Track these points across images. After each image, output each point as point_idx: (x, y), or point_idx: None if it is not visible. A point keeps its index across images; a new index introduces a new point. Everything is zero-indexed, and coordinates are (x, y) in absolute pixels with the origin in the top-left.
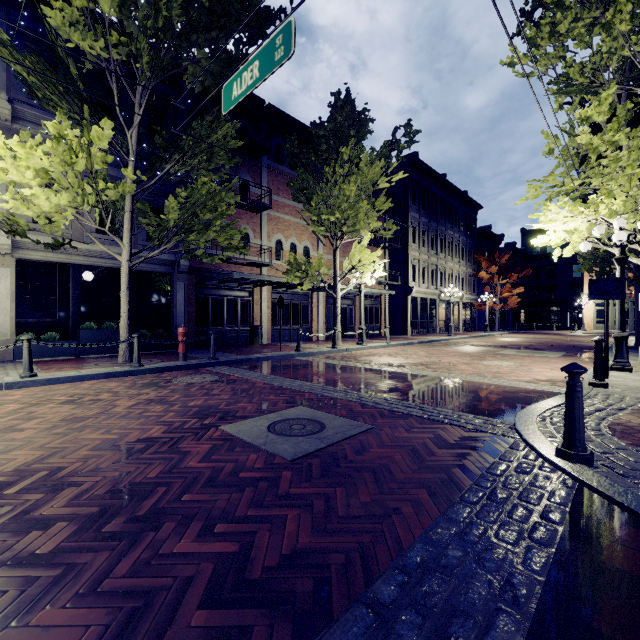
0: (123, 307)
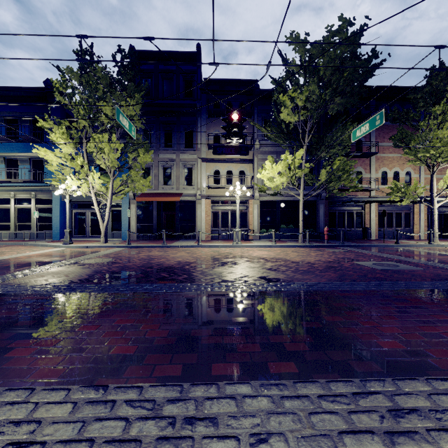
0: (300, 218)
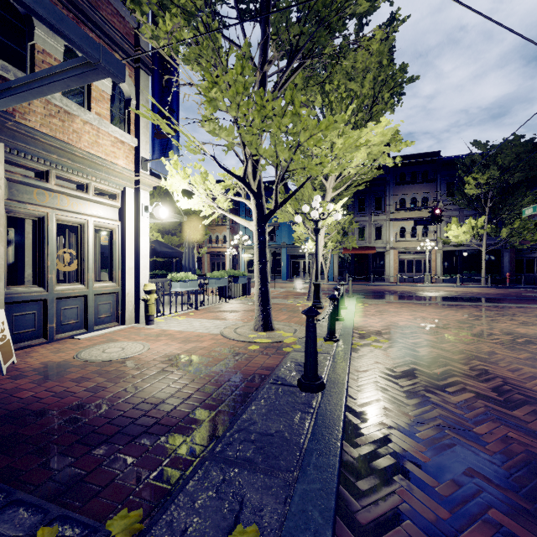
0: (483, 266)
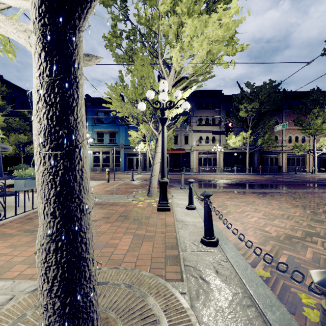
0: (247, 161)
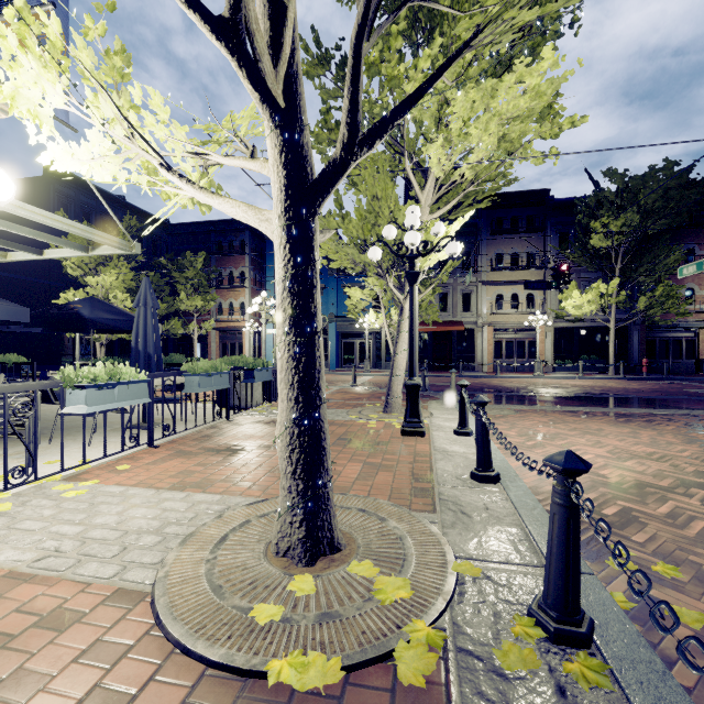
0: (611, 349)
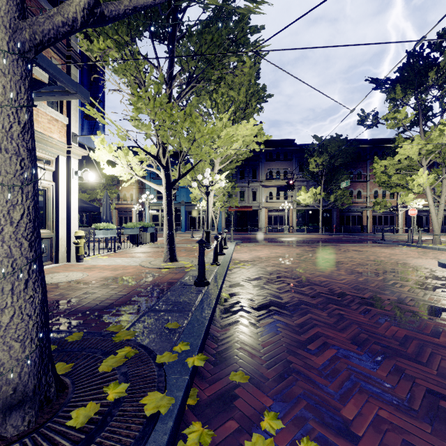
0: (320, 220)
